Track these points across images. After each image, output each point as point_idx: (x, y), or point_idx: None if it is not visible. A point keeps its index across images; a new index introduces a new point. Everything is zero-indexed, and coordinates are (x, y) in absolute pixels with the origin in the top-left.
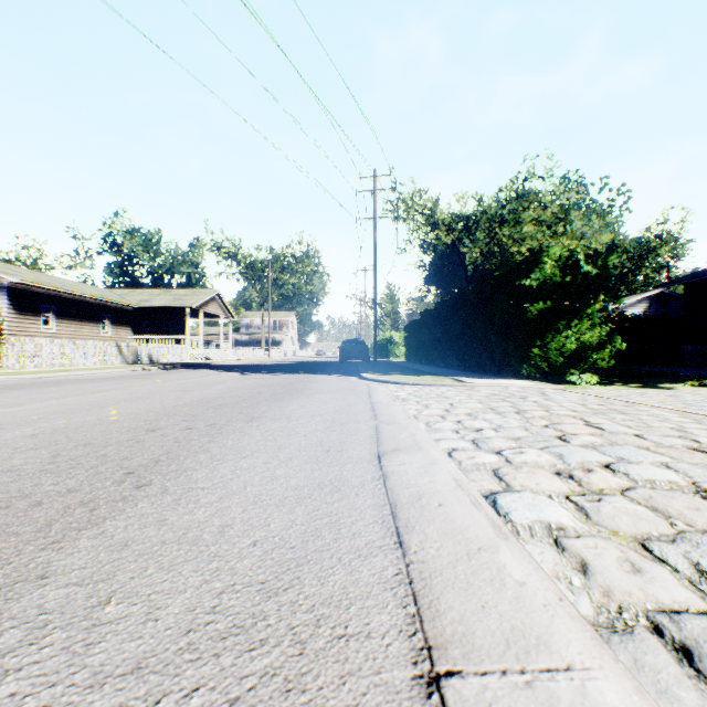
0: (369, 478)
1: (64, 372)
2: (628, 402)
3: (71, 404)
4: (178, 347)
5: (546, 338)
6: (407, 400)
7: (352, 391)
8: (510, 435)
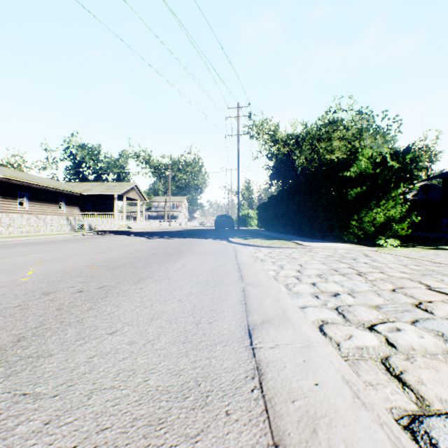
0: (241, 375)
1: (25, 237)
2: (434, 262)
3: (4, 265)
4: (109, 220)
5: (361, 214)
6: (264, 261)
7: (223, 252)
8: (369, 302)
